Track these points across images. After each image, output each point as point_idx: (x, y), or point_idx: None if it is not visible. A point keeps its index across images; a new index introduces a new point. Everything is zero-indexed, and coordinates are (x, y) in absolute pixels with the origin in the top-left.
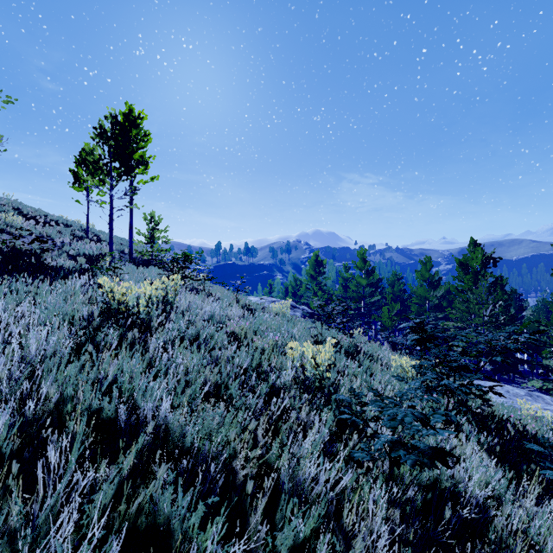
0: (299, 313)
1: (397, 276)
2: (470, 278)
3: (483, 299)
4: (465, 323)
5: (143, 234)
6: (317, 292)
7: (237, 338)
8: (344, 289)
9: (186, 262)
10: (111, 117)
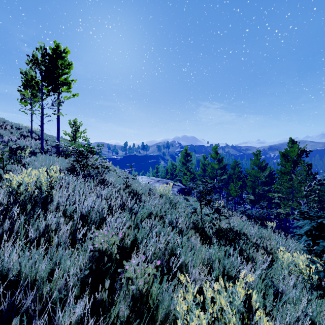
0: (176, 188)
1: (237, 163)
2: (290, 164)
3: (303, 179)
4: (289, 195)
5: (68, 134)
6: (186, 173)
7: (105, 255)
8: (203, 171)
9: (88, 153)
10: (41, 49)
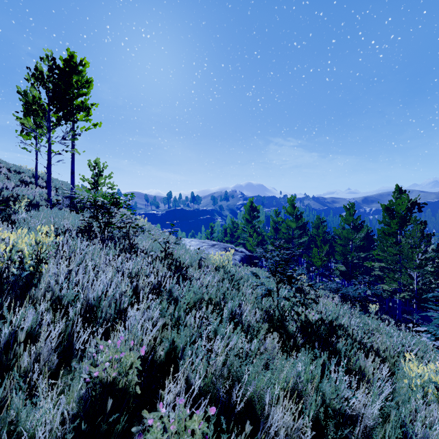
0: (238, 256)
1: (321, 220)
2: (397, 222)
3: (416, 243)
4: (396, 265)
5: (87, 180)
6: (252, 234)
7: (115, 388)
8: (275, 231)
9: (111, 206)
10: (48, 59)
